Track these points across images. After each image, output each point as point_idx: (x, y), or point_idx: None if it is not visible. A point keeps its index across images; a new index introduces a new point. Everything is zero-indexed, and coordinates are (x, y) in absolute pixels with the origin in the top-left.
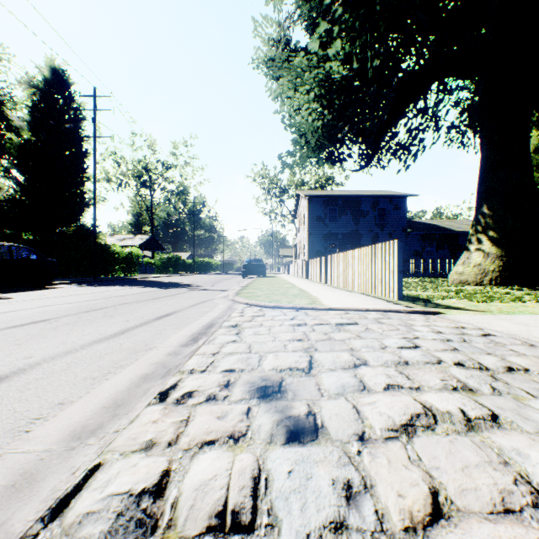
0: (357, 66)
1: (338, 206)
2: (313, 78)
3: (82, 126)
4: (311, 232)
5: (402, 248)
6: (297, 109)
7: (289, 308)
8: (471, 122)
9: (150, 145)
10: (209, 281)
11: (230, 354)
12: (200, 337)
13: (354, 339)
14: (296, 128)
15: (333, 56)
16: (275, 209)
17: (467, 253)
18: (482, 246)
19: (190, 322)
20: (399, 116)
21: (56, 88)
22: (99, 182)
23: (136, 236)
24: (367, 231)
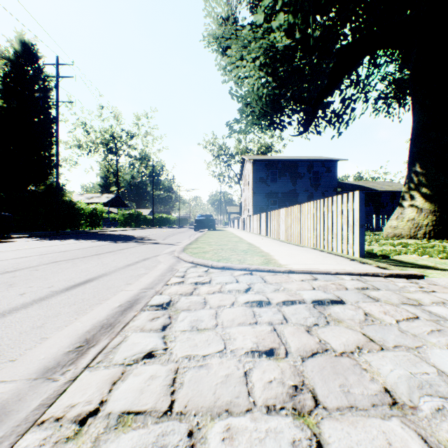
0: (299, 36)
1: (278, 169)
2: (259, 47)
3: (50, 96)
4: (255, 191)
5: (363, 199)
6: (244, 77)
7: (240, 270)
8: (395, 94)
9: (115, 116)
10: (163, 235)
11: (118, 426)
12: (97, 338)
13: (372, 353)
14: (242, 98)
15: (276, 29)
16: (224, 172)
17: (401, 209)
18: (416, 202)
19: (107, 295)
20: (336, 85)
21: (26, 60)
22: (71, 148)
23: (102, 195)
24: (303, 190)
